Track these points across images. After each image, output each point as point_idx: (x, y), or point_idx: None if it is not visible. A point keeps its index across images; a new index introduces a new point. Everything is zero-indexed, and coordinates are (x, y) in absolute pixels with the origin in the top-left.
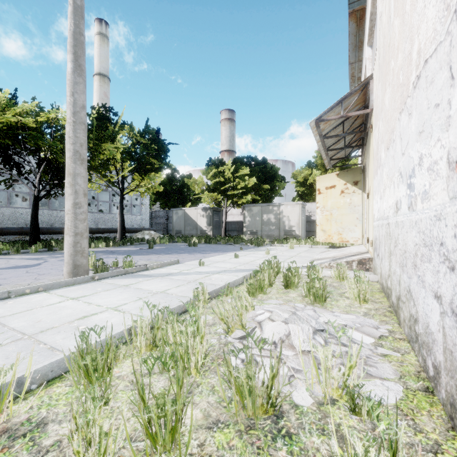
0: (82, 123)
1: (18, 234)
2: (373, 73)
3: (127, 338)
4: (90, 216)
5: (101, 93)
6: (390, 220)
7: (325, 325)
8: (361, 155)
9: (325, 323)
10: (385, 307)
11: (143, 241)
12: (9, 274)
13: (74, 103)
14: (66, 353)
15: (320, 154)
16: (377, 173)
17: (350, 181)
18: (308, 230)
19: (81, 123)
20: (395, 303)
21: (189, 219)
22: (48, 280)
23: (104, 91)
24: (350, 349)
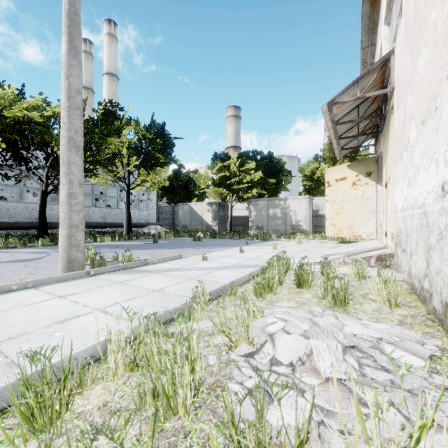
0: (77, 109)
1: (29, 228)
2: (395, 47)
3: (101, 355)
4: (98, 211)
5: (110, 91)
6: (428, 208)
7: (354, 338)
8: (376, 143)
9: (354, 335)
10: (423, 313)
11: (148, 236)
12: (6, 268)
13: (69, 87)
14: (14, 377)
15: (329, 147)
16: (402, 158)
17: (363, 172)
18: (315, 225)
19: (76, 109)
20: (441, 310)
21: (195, 214)
22: (43, 275)
23: (113, 90)
24: (395, 377)
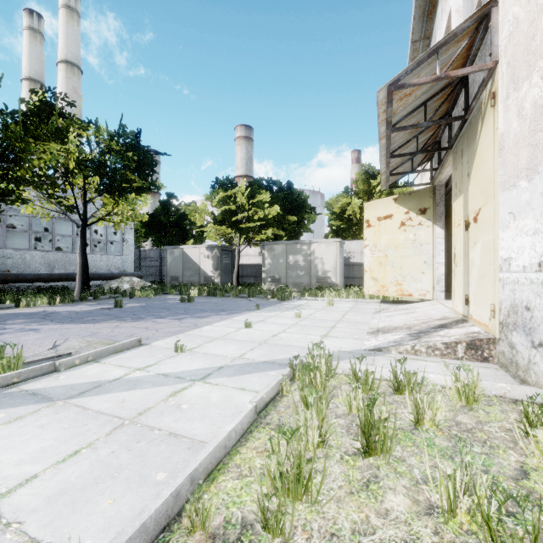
0: None
1: None
2: None
3: None
4: (40, 257)
5: (69, 87)
6: None
7: None
8: (436, 168)
9: None
10: None
11: (117, 293)
12: None
13: None
14: None
15: (363, 177)
16: (535, 172)
17: (415, 208)
18: (346, 277)
19: None
20: None
21: (189, 261)
22: None
23: (73, 86)
24: None
